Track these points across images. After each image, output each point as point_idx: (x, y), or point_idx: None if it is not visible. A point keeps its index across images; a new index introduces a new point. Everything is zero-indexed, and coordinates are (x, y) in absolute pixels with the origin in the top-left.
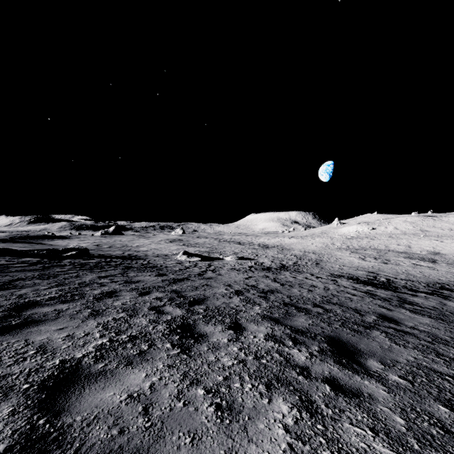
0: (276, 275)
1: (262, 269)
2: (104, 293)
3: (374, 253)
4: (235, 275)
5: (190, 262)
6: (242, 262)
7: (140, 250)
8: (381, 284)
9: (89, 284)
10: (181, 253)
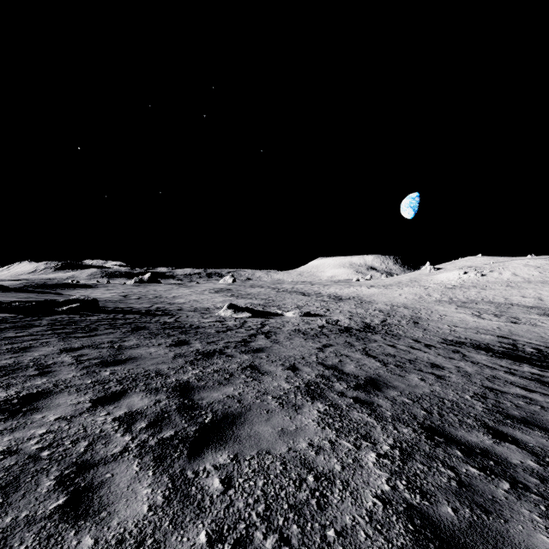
0: (363, 342)
1: (338, 330)
2: (14, 399)
3: (492, 308)
4: (300, 343)
5: (236, 319)
6: (308, 320)
7: (176, 302)
8: (537, 360)
9: (20, 368)
10: (226, 307)
